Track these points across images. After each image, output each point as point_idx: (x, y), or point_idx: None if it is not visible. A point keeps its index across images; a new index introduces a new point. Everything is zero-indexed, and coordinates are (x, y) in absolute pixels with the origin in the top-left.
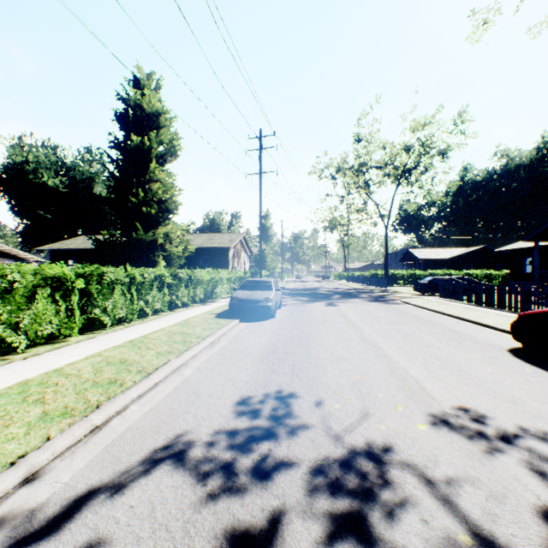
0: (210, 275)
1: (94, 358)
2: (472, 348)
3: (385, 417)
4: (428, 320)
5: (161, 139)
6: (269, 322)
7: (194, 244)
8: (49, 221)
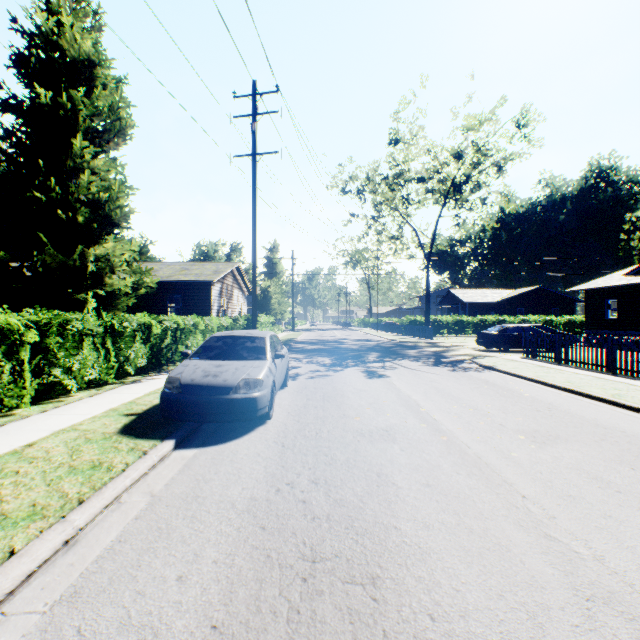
0: (165, 323)
1: None
2: None
3: None
4: (596, 421)
5: (92, 101)
6: (252, 443)
7: (158, 275)
8: None
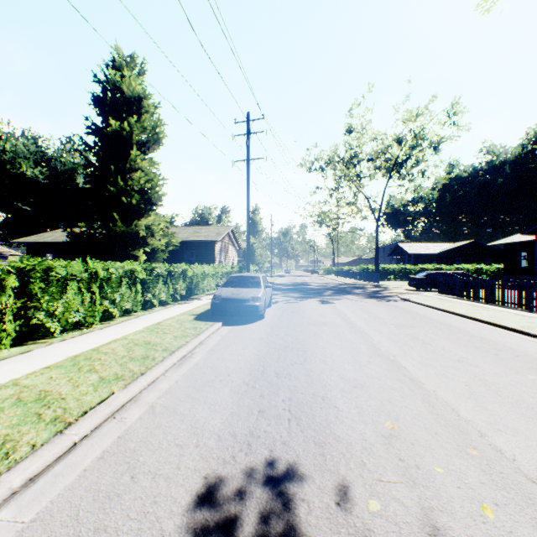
0: (193, 269)
1: (3, 390)
2: (518, 364)
3: None
4: (440, 322)
5: (142, 125)
6: (257, 325)
7: (179, 237)
8: (28, 213)
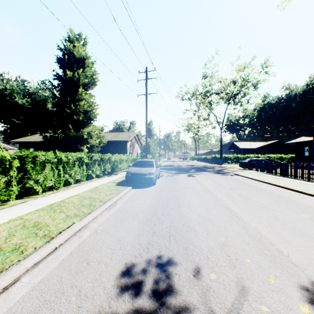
0: (115, 157)
1: (15, 221)
2: (297, 209)
3: (263, 293)
4: (256, 187)
5: (85, 74)
6: (151, 188)
7: (106, 138)
8: (19, 125)
